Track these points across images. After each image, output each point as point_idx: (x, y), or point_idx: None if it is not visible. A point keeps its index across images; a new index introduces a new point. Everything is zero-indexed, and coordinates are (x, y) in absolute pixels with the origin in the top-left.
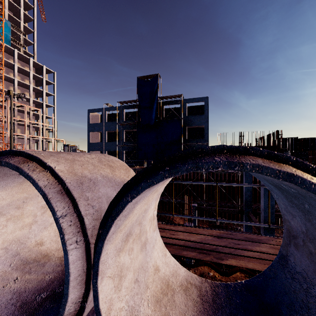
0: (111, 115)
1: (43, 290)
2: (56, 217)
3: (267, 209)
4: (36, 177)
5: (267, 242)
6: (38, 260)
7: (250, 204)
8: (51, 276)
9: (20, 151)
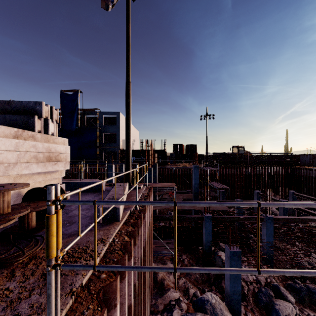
0: None
1: None
2: None
3: None
4: None
5: None
6: None
7: None
8: None
9: None
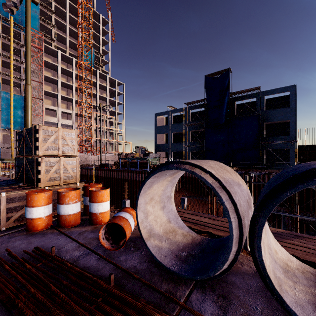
0: (176, 117)
1: None
2: None
3: None
4: None
5: None
6: (288, 269)
7: None
8: (315, 291)
9: None
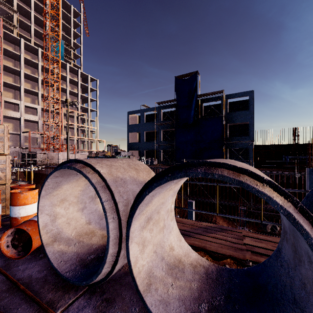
0: (148, 115)
1: (199, 299)
2: (312, 243)
3: None
4: (267, 193)
5: None
6: (177, 265)
7: None
8: (196, 285)
9: (220, 163)
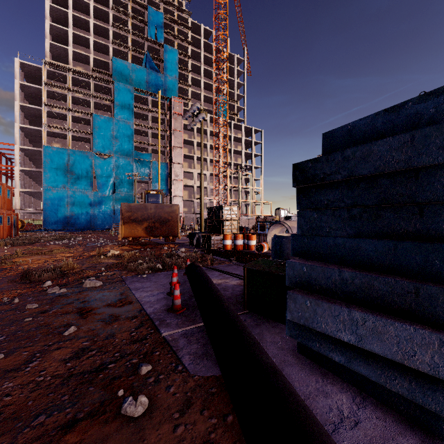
0: None
1: None
2: None
3: None
4: None
5: None
6: None
7: None
8: None
9: None
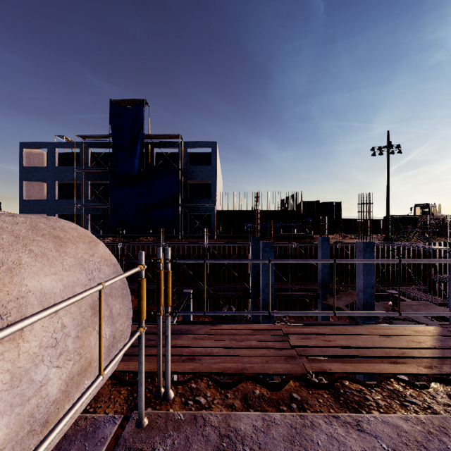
0: (68, 155)
1: None
2: None
3: (266, 289)
4: None
5: (196, 332)
6: None
7: (257, 284)
8: None
9: None
